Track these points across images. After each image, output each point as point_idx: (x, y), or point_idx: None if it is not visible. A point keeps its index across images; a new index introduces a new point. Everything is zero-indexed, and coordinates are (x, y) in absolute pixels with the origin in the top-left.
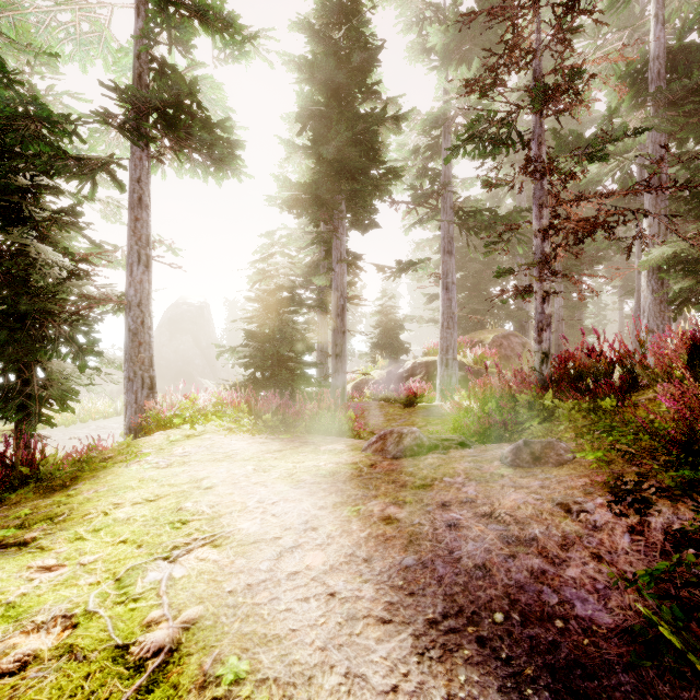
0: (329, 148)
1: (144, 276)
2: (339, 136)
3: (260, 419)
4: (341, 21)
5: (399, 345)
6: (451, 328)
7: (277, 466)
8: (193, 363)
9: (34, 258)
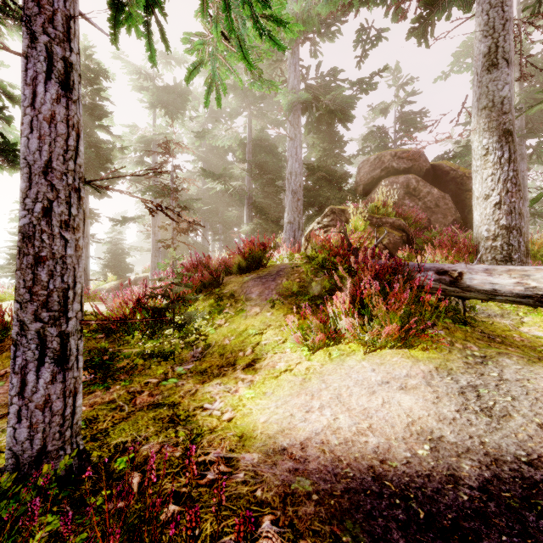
0: None
1: None
2: (87, 154)
3: None
4: (87, 83)
5: (126, 266)
6: (157, 256)
7: None
8: None
9: None
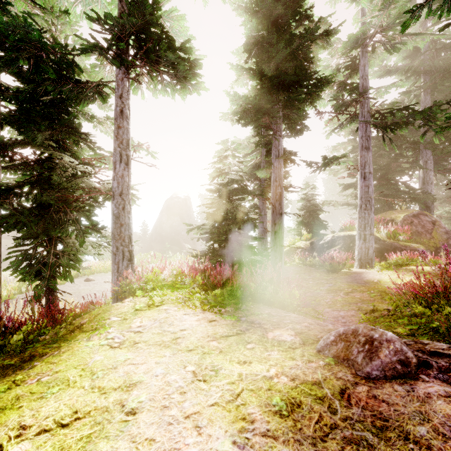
0: (270, 65)
1: (125, 171)
2: (278, 53)
3: (213, 289)
4: None
5: (319, 222)
6: (368, 209)
7: (219, 373)
8: (180, 234)
9: (54, 163)
